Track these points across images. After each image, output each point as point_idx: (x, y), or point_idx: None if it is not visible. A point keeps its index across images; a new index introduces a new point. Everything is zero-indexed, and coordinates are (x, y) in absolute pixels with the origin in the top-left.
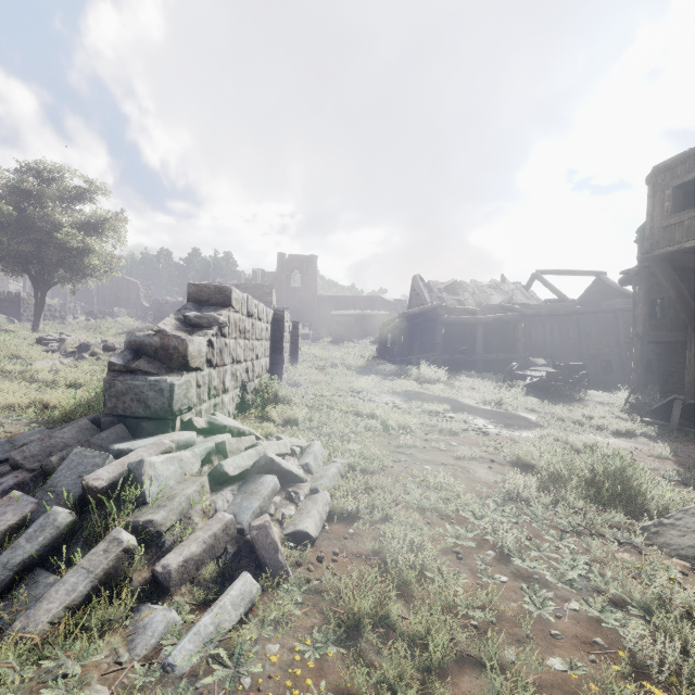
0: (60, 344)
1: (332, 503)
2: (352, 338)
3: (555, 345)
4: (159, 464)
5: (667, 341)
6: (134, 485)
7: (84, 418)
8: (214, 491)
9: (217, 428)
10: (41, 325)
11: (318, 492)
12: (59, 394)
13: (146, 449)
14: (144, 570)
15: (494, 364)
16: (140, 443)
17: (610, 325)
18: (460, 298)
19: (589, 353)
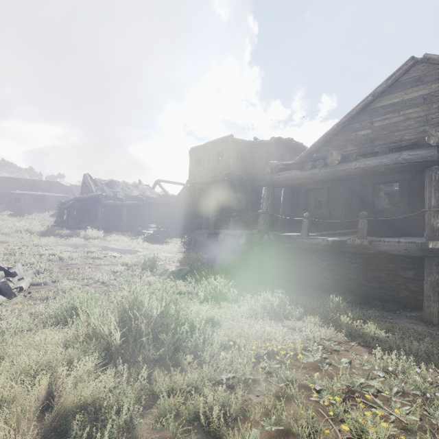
0: None
1: (32, 281)
2: (32, 212)
3: (164, 218)
4: None
5: (201, 216)
6: None
7: None
8: None
9: None
10: None
11: (24, 279)
12: None
13: None
14: None
15: (134, 228)
16: None
17: (187, 209)
18: (115, 190)
19: (178, 222)
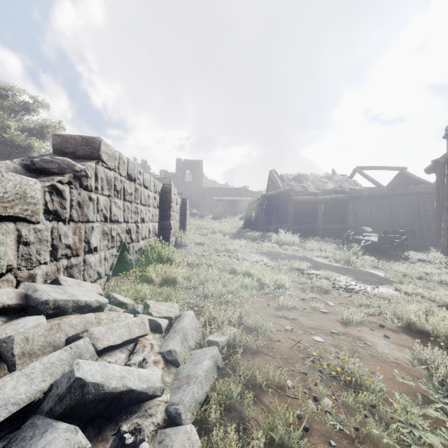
0: None
1: (202, 447)
2: (226, 215)
3: (373, 219)
4: None
5: None
6: None
7: None
8: None
9: (34, 304)
10: None
11: (179, 417)
12: None
13: None
14: None
15: (329, 232)
16: None
17: (413, 204)
18: (304, 185)
19: (398, 224)
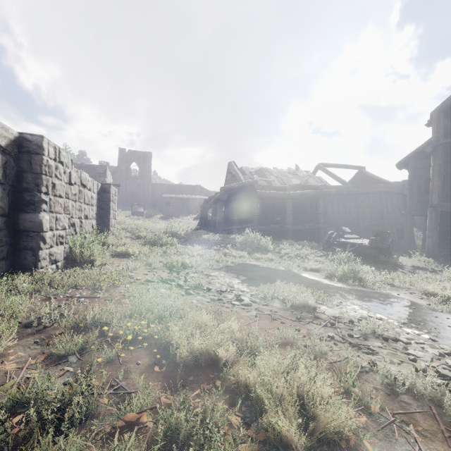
0: None
1: None
2: (179, 215)
3: (341, 218)
4: None
5: (442, 212)
6: None
7: None
8: None
9: None
10: None
11: None
12: None
13: None
14: None
15: (297, 233)
16: None
17: (377, 203)
18: (268, 179)
19: (364, 224)
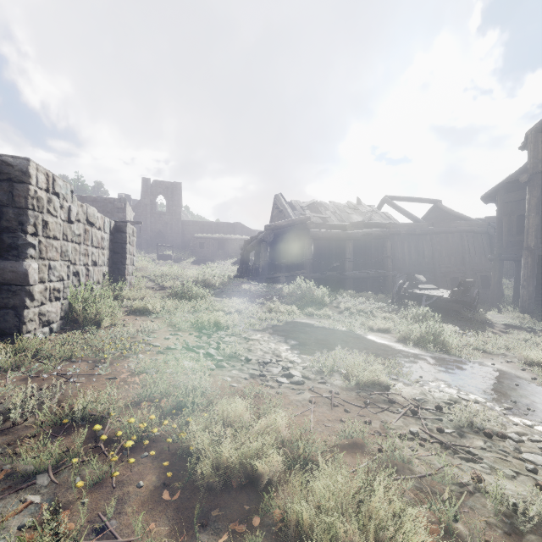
0: None
1: None
2: (214, 259)
3: (412, 263)
4: None
5: (539, 256)
6: None
7: None
8: None
9: None
10: None
11: None
12: None
13: None
14: None
15: (358, 282)
16: None
17: (457, 245)
18: (324, 215)
19: (440, 271)
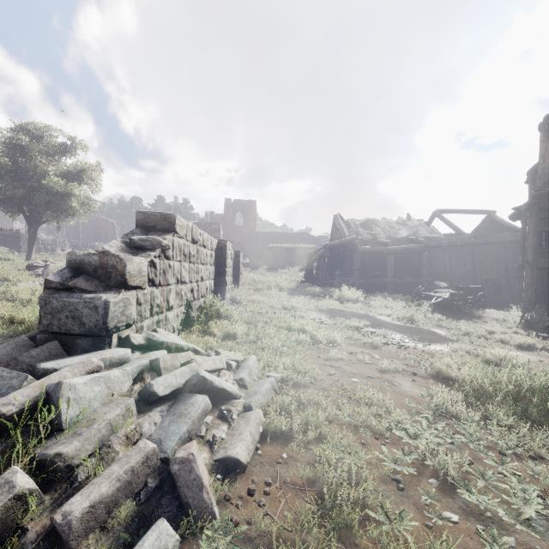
0: (43, 270)
1: (265, 421)
2: (284, 266)
3: (453, 271)
4: (81, 385)
5: None
6: (47, 411)
7: (25, 334)
8: (142, 412)
9: (155, 344)
10: (34, 255)
11: (251, 409)
12: (27, 311)
13: (71, 368)
14: (45, 516)
15: (402, 287)
16: (67, 362)
17: (500, 254)
18: (374, 232)
19: (482, 278)
